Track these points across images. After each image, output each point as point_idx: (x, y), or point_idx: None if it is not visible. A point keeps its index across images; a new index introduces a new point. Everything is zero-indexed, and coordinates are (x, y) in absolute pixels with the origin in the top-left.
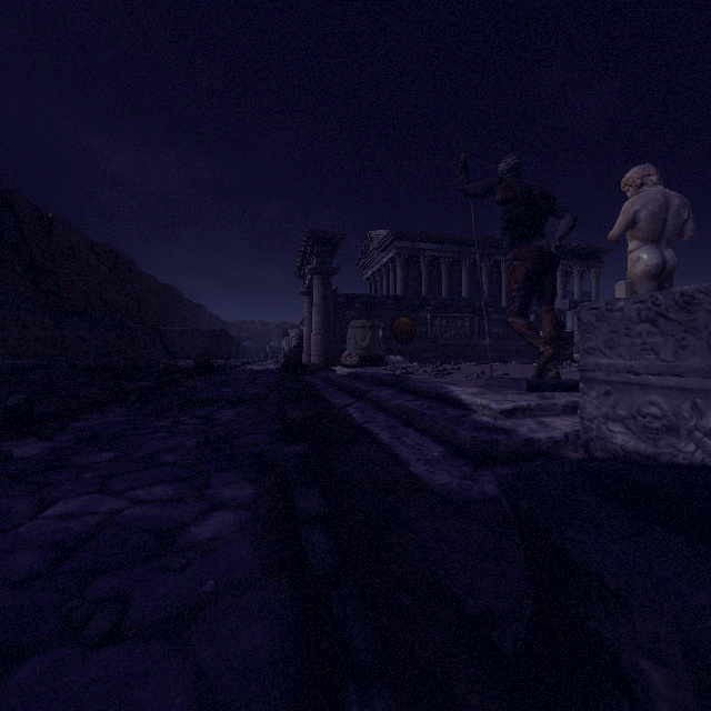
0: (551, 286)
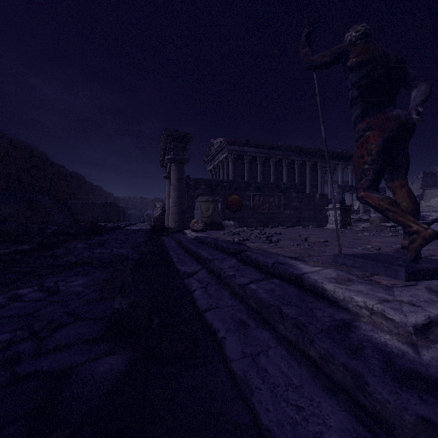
0: (405, 158)
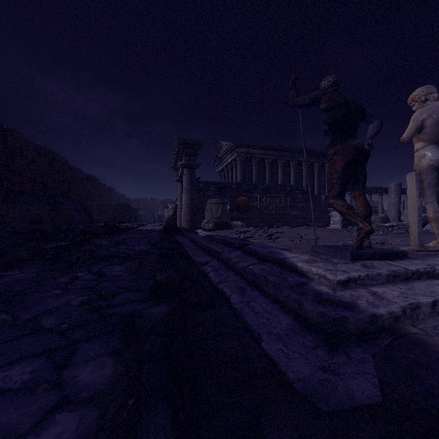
0: (363, 175)
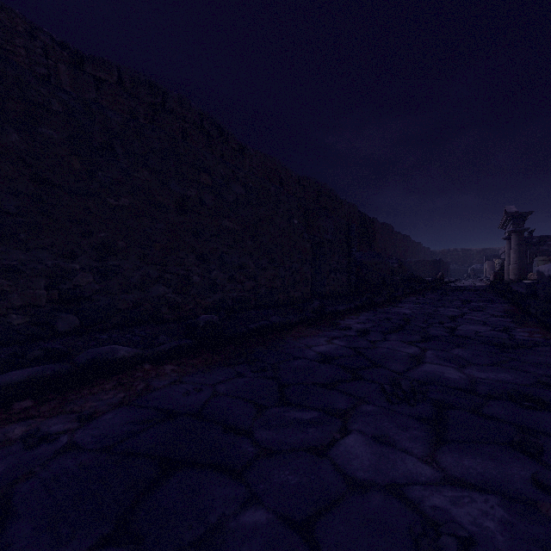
0: None
